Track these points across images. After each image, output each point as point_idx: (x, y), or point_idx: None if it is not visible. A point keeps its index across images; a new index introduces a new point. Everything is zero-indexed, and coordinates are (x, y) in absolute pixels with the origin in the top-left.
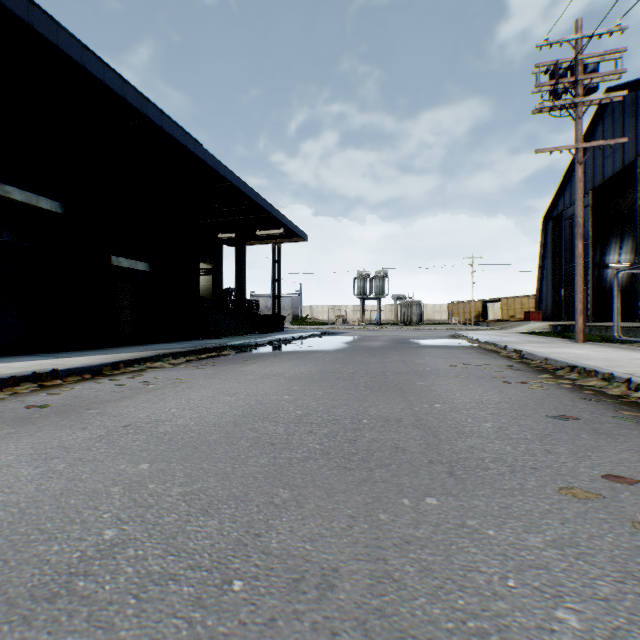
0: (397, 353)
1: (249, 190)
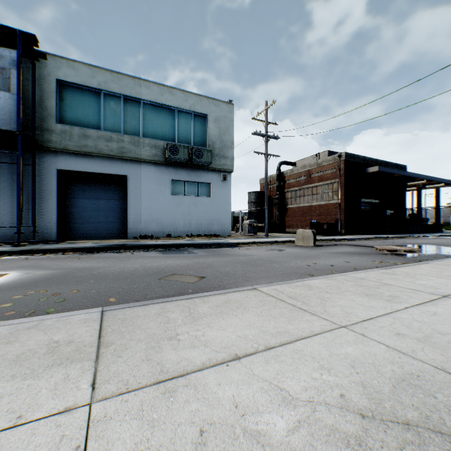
0: None
1: (427, 177)
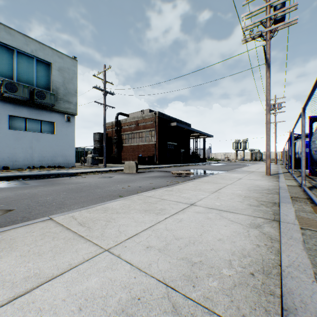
0: (230, 165)
1: (200, 131)
